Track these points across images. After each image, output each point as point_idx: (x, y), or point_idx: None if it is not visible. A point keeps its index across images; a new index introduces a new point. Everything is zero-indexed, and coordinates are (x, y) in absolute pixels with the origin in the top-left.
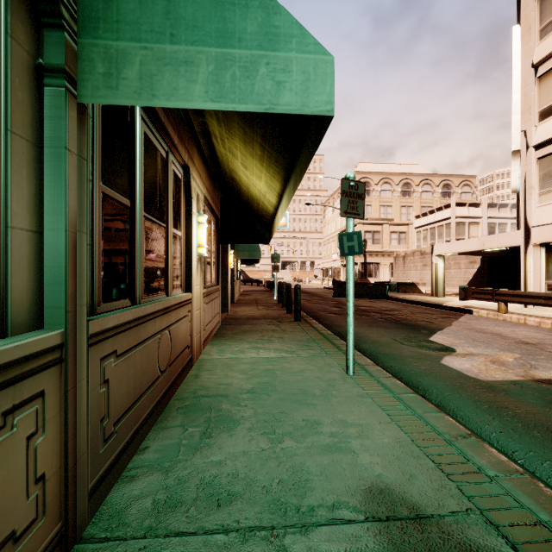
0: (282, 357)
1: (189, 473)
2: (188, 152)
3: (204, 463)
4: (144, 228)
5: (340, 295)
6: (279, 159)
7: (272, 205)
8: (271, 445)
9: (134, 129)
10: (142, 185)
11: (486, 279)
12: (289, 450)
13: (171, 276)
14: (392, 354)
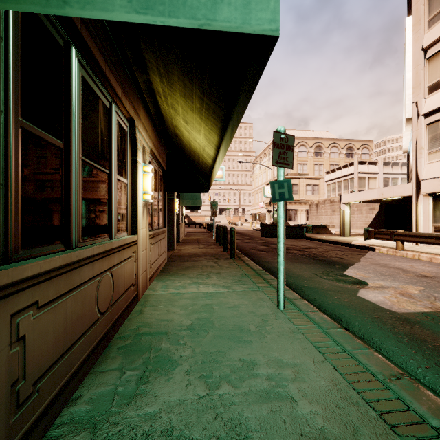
0: (219, 292)
1: (120, 430)
2: (133, 106)
3: (138, 417)
4: (82, 172)
5: (266, 235)
6: (216, 111)
7: (211, 158)
8: (208, 391)
9: (69, 70)
10: (80, 129)
11: (382, 223)
12: (226, 397)
13: (115, 220)
14: (315, 287)
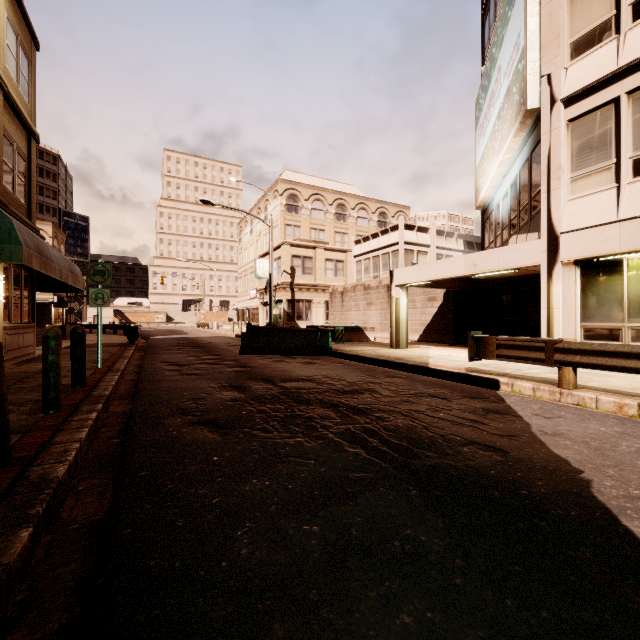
0: None
1: None
2: None
3: None
4: None
5: (252, 350)
6: None
7: None
8: None
9: None
10: None
11: (450, 322)
12: None
13: None
14: None
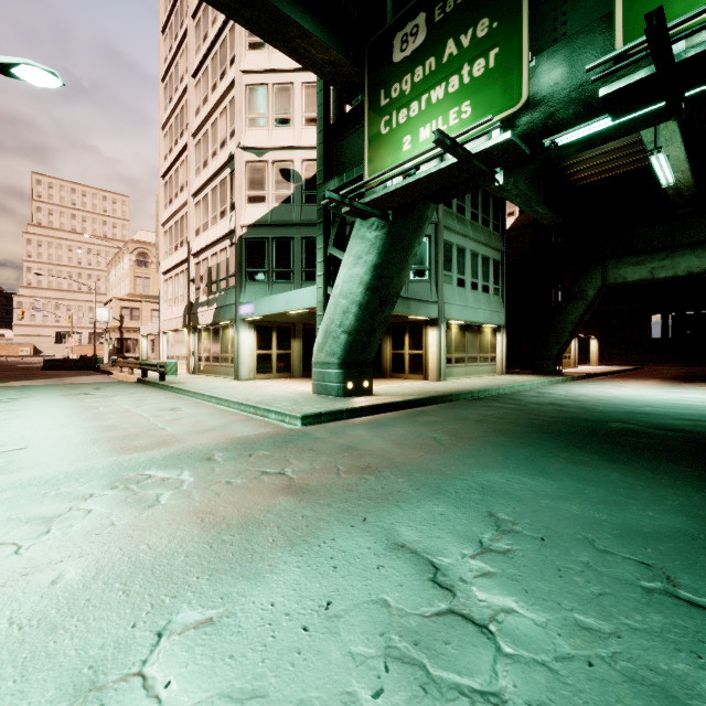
0: None
1: None
2: None
3: None
4: None
5: (49, 369)
6: None
7: None
8: None
9: None
10: None
11: None
12: None
13: None
14: None
